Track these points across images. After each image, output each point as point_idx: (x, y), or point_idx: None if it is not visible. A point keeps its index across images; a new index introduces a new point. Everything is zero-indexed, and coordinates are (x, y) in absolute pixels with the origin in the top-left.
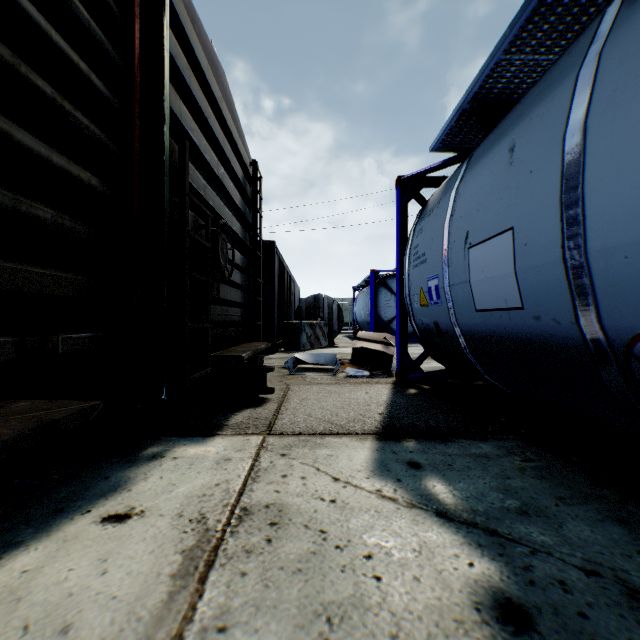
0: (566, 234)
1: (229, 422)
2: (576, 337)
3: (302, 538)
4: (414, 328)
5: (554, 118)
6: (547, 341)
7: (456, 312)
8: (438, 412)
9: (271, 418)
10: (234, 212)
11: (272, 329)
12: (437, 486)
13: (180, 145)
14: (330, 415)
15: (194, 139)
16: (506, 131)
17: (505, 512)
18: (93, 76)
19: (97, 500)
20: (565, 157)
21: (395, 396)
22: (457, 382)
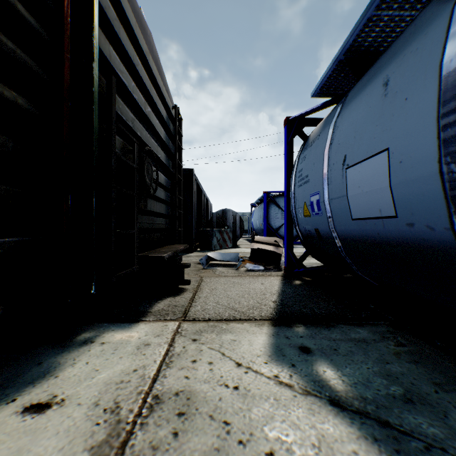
0: (443, 150)
1: (152, 309)
2: (450, 241)
3: (207, 431)
4: (298, 233)
5: (429, 50)
6: (419, 244)
7: (334, 221)
8: (319, 300)
9: (186, 305)
10: (160, 144)
11: (191, 234)
12: (327, 371)
13: (108, 80)
14: (234, 303)
15: (123, 80)
16: (379, 71)
17: (392, 400)
18: (19, 6)
19: (25, 387)
20: (442, 81)
21: (284, 286)
22: (332, 275)
